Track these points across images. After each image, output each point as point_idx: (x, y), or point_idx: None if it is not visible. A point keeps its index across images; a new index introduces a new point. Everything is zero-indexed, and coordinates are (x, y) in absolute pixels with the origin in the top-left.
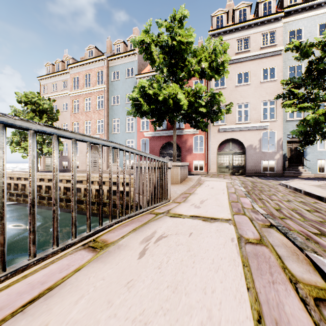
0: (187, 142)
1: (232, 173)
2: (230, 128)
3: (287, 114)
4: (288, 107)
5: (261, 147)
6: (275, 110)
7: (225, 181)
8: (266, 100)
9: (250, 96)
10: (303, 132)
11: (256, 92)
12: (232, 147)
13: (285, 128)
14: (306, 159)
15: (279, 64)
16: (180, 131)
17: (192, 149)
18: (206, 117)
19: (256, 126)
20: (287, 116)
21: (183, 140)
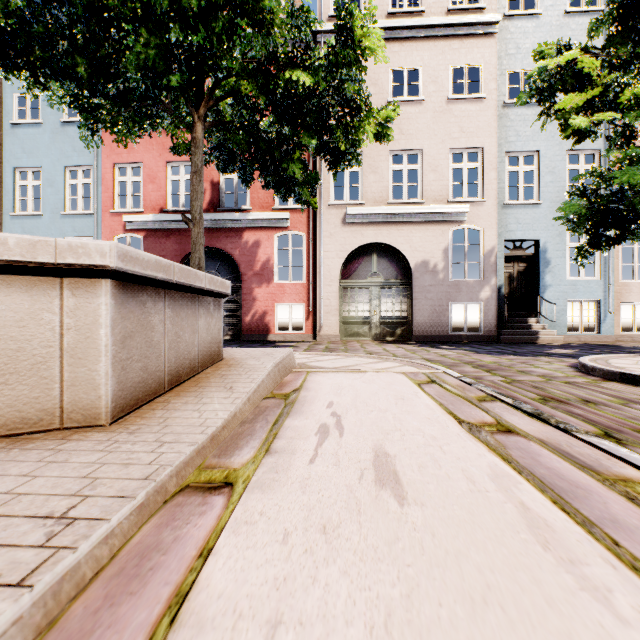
0: (259, 250)
1: (378, 337)
2: (374, 215)
3: (505, 190)
4: (570, 117)
5: (448, 270)
6: (480, 176)
7: (395, 367)
8: (461, 147)
9: (424, 134)
10: (598, 209)
11: (439, 126)
12: (379, 267)
13: (501, 223)
14: (546, 299)
15: (491, 61)
16: (238, 217)
17: (272, 271)
18: (314, 137)
19: (438, 211)
20: (505, 195)
21: (247, 244)
